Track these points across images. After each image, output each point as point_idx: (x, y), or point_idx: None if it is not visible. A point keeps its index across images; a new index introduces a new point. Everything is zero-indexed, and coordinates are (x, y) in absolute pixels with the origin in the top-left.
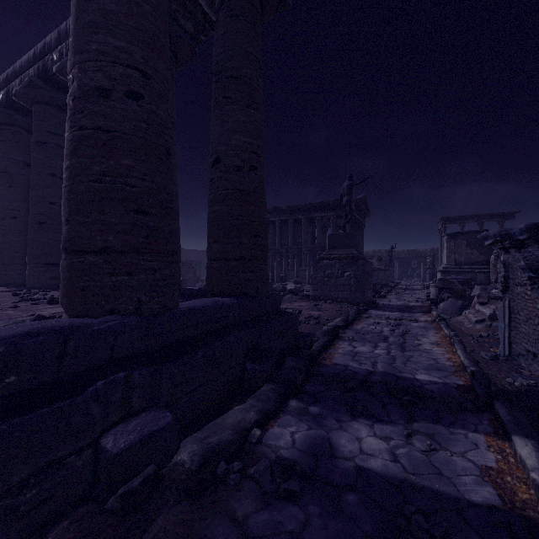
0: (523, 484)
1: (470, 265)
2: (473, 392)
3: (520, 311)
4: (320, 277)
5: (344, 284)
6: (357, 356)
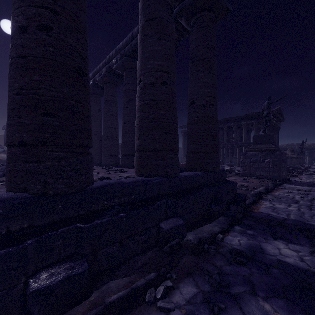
0: None
1: None
2: None
3: None
4: (247, 162)
5: (264, 166)
6: (275, 209)
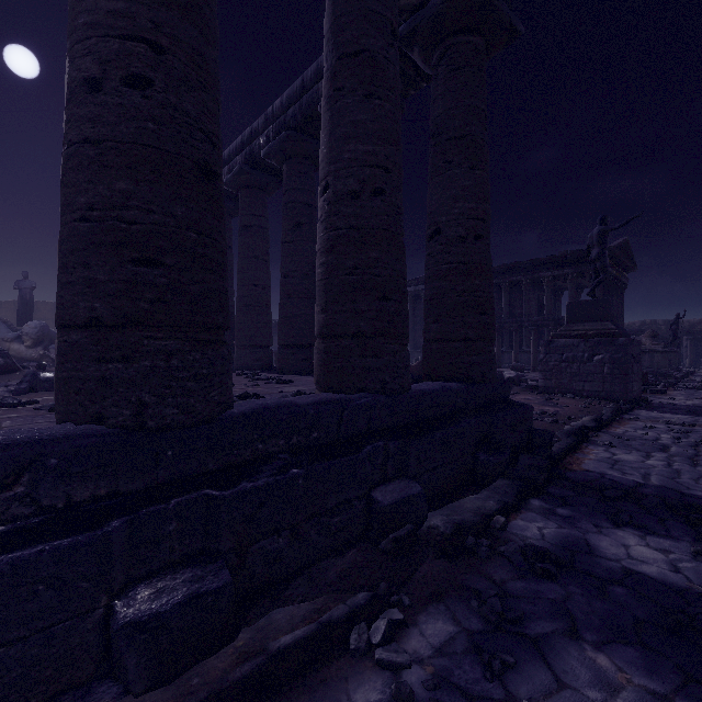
0: None
1: None
2: None
3: None
4: (554, 362)
5: (592, 371)
6: (618, 465)
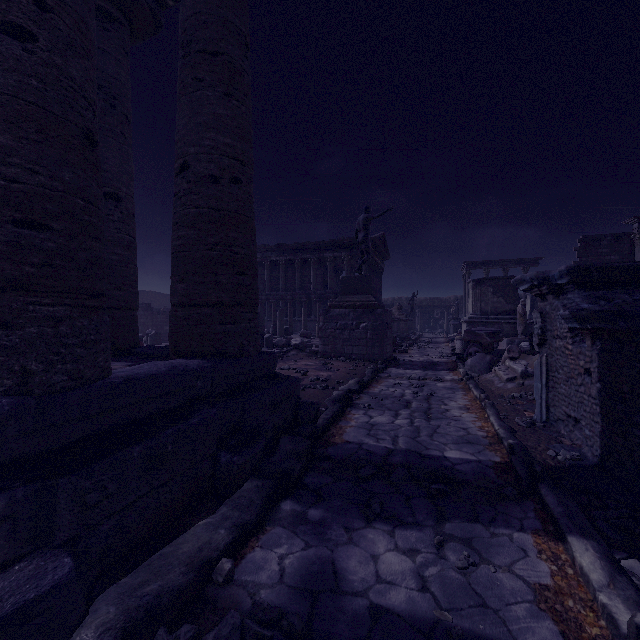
0: (589, 610)
1: (496, 315)
2: (513, 472)
3: (560, 368)
4: (331, 329)
5: (359, 337)
6: (374, 429)
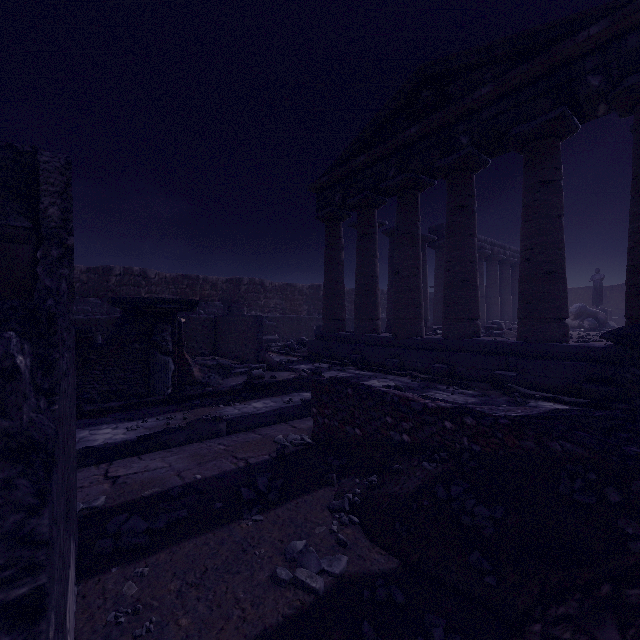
0: None
1: None
2: None
3: None
4: None
5: None
6: None
